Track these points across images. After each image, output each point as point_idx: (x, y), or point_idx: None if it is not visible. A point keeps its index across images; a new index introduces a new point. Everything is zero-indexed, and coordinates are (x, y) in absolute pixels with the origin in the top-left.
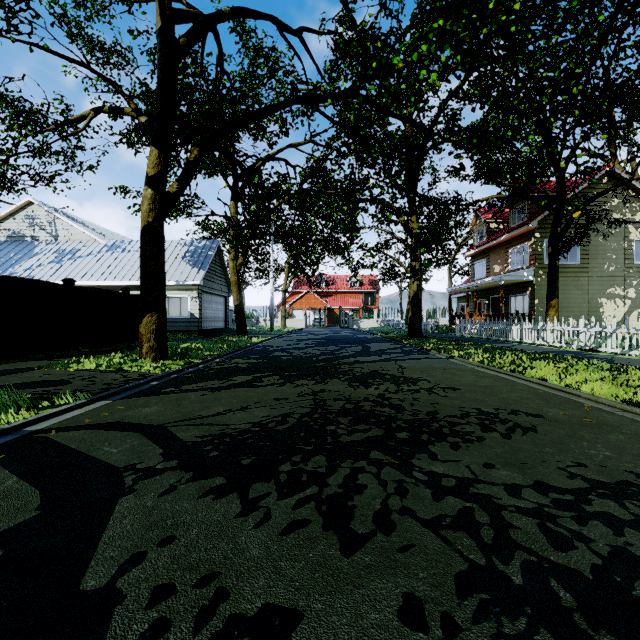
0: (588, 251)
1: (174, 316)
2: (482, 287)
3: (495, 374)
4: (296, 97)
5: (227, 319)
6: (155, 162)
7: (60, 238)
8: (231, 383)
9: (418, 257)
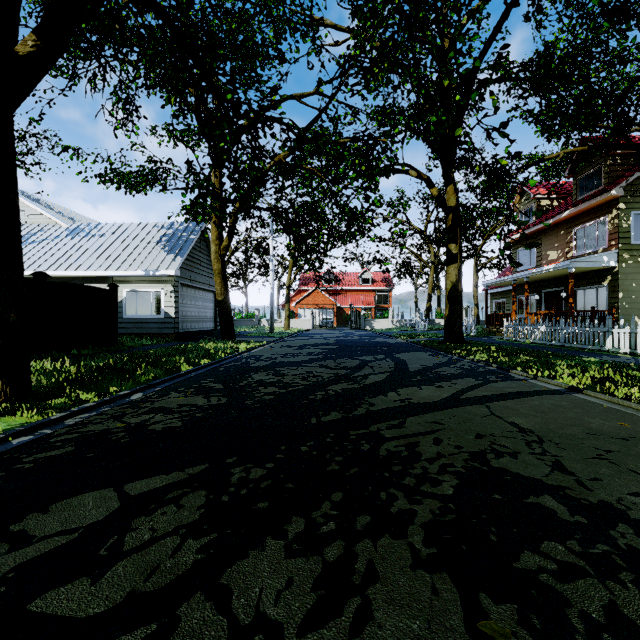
0: None
1: (144, 315)
2: (533, 278)
3: None
4: None
5: (217, 319)
6: None
7: None
8: None
9: (457, 238)
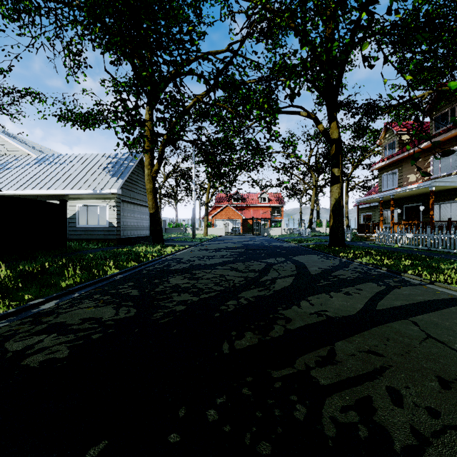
0: None
1: (92, 225)
2: (397, 196)
3: None
4: None
5: None
6: None
7: None
8: None
9: (339, 163)
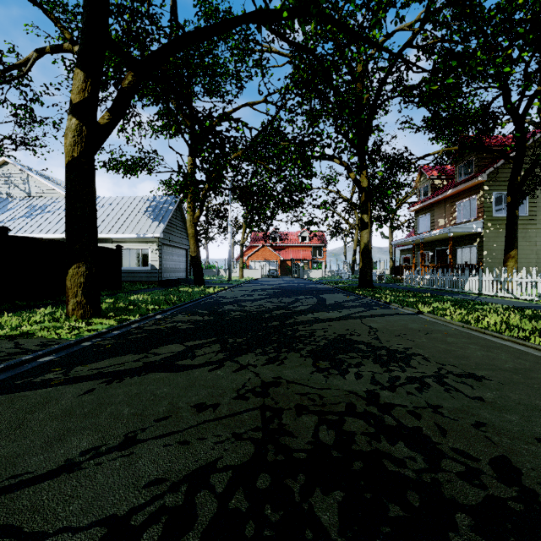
0: (536, 203)
1: (135, 267)
2: (427, 240)
3: (498, 341)
4: (246, 13)
5: (188, 270)
6: (80, 87)
7: (33, 195)
8: (148, 361)
9: (368, 210)
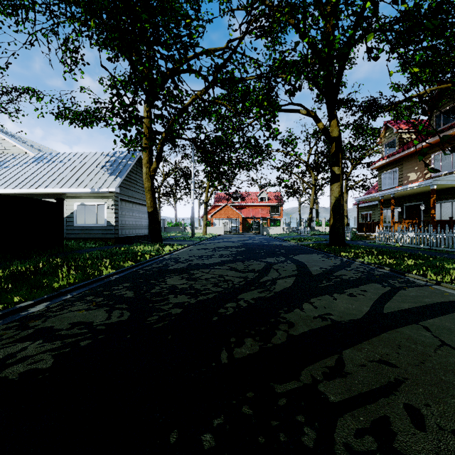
0: None
1: (90, 224)
2: (397, 195)
3: None
4: None
5: None
6: None
7: None
8: None
9: (339, 162)
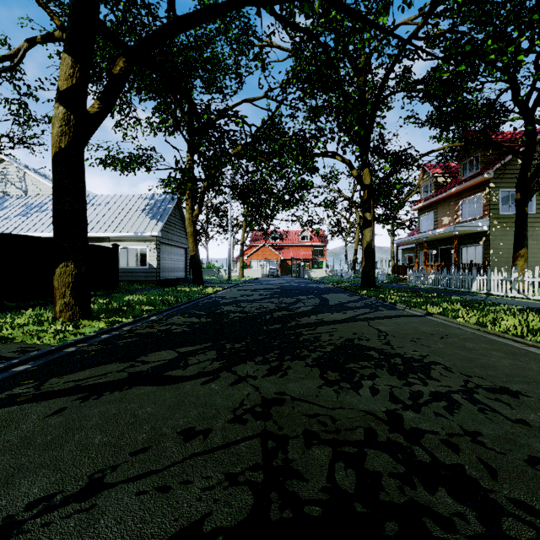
0: None
1: (133, 266)
2: (431, 238)
3: (522, 347)
4: None
5: (187, 269)
6: (68, 73)
7: (29, 193)
8: (134, 371)
9: (371, 208)
